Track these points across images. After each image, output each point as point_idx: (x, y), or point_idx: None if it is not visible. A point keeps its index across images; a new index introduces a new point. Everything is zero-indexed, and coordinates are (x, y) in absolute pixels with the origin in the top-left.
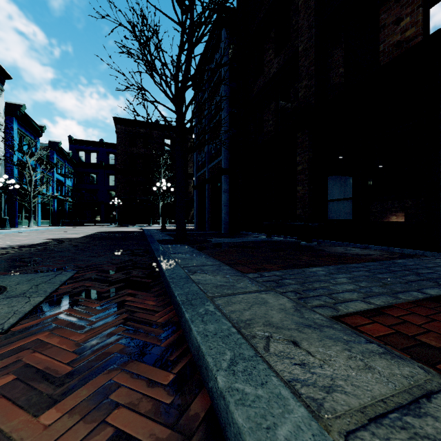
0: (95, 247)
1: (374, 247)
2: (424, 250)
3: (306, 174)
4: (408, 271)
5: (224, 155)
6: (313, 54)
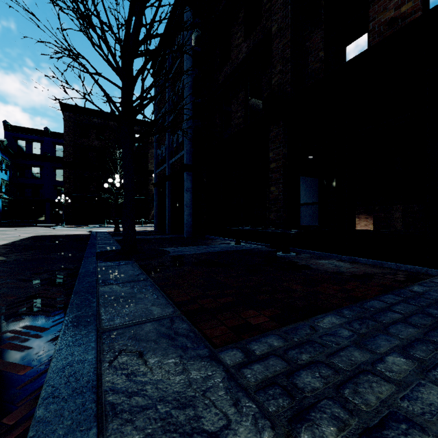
0: (1, 265)
1: (364, 260)
2: (427, 267)
3: (281, 173)
4: None
5: (186, 149)
6: (289, 34)
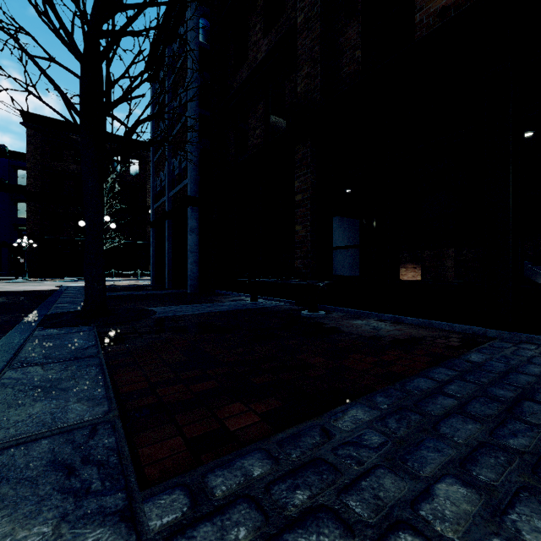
0: None
1: (409, 319)
2: (486, 327)
3: (308, 207)
4: (531, 399)
5: (190, 177)
6: (318, 26)
